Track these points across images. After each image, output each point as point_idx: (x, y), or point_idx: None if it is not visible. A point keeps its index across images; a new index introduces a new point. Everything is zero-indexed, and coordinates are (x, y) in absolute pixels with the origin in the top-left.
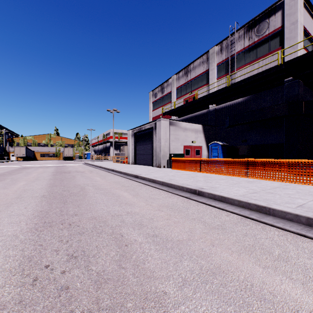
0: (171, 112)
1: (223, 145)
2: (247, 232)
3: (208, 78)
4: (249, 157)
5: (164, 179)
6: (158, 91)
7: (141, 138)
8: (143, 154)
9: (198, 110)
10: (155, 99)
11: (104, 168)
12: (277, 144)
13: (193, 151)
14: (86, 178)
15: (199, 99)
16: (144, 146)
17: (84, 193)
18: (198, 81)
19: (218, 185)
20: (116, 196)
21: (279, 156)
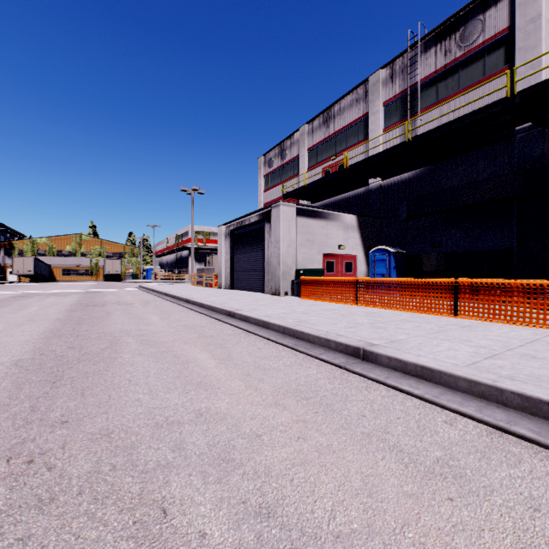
0: (299, 192)
1: (396, 254)
2: (532, 493)
3: (366, 129)
4: (445, 276)
5: (287, 321)
6: (274, 156)
7: (243, 240)
8: (247, 270)
9: (348, 188)
10: (270, 170)
11: (172, 297)
12: (499, 250)
13: (341, 264)
14: (132, 317)
15: (351, 166)
16: (248, 256)
17: (111, 355)
18: (348, 135)
19: (403, 336)
20: (181, 362)
21: (504, 274)
